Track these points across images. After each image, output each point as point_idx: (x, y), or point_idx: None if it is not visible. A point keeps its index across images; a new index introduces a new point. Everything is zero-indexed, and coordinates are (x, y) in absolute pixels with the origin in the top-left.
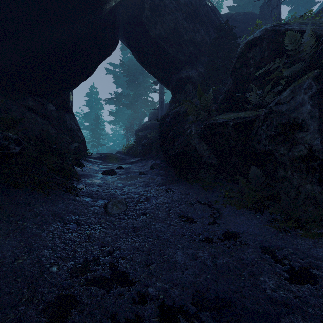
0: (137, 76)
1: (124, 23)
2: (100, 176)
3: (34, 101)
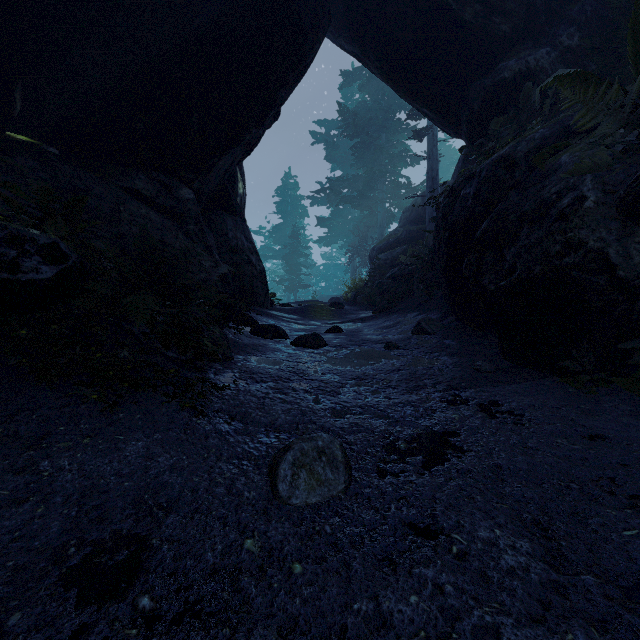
0: (374, 136)
1: None
2: (285, 351)
3: (149, 180)
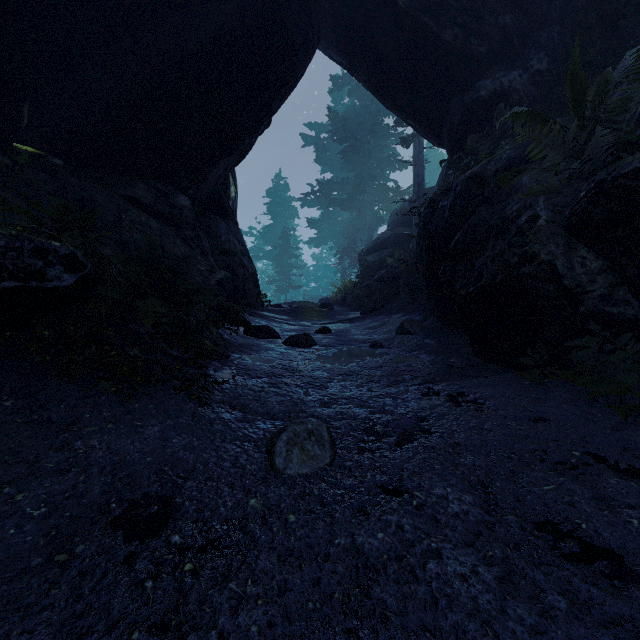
0: (363, 140)
1: (334, 0)
2: (277, 350)
3: (148, 188)
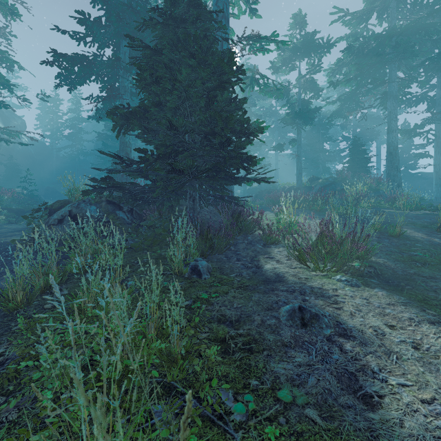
0: None
1: None
2: None
3: None
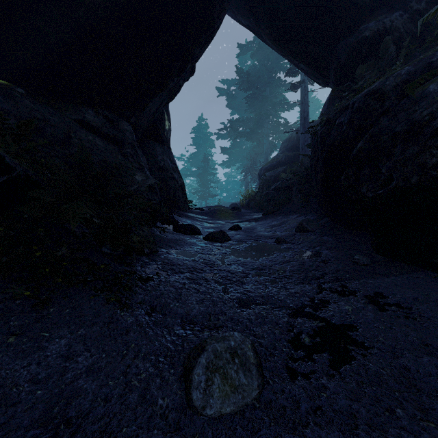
0: (262, 89)
1: None
2: (199, 245)
3: (96, 115)
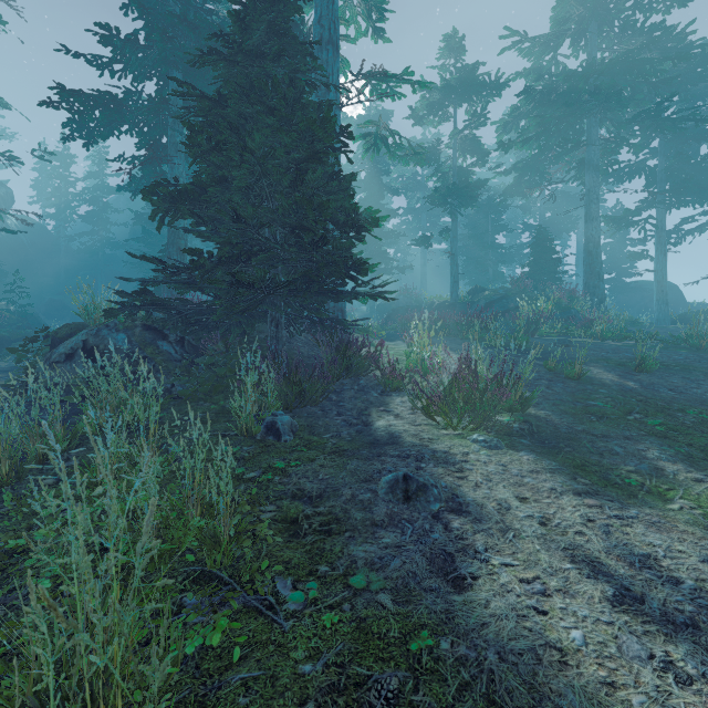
0: None
1: None
2: None
3: None
